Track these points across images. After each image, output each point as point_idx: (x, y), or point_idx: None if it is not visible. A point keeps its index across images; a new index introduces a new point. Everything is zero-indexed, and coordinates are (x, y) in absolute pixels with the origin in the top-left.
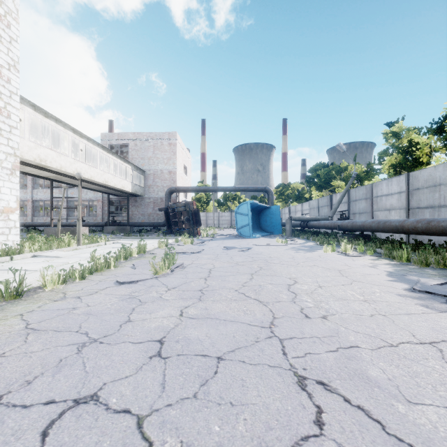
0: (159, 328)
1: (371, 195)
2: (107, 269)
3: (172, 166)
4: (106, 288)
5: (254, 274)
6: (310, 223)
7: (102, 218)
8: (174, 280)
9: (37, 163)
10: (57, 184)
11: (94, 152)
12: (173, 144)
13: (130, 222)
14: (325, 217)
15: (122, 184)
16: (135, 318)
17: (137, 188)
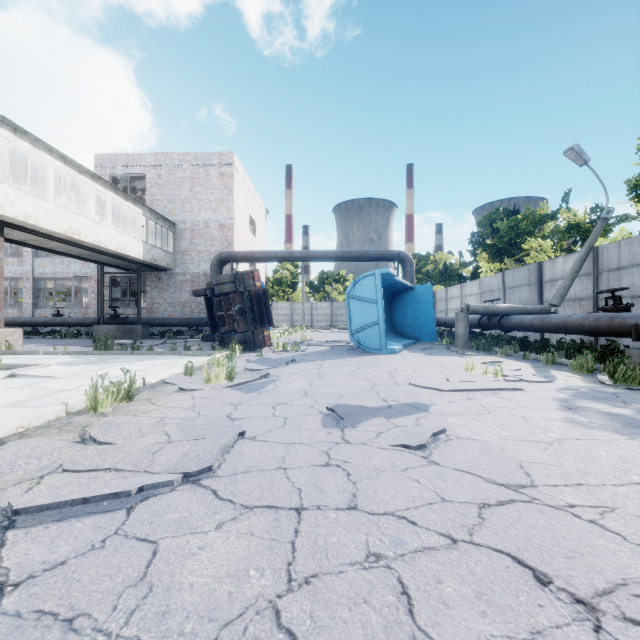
0: None
1: None
2: None
3: (226, 215)
4: None
5: None
6: (510, 319)
7: (97, 311)
8: None
9: None
10: None
11: (62, 177)
12: (228, 175)
13: (146, 318)
14: (541, 307)
15: (120, 243)
16: None
17: (159, 255)
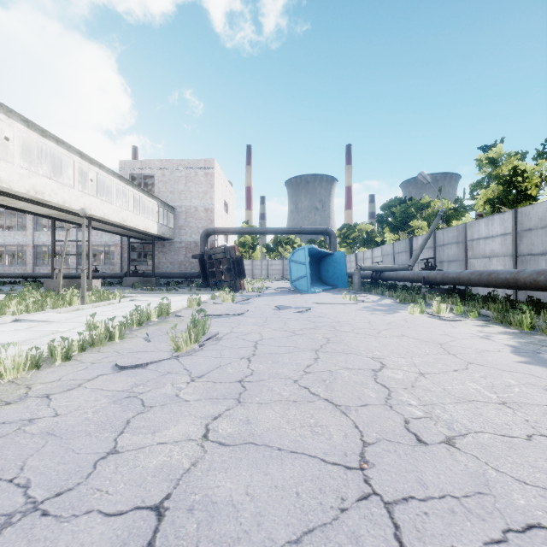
0: (162, 471)
1: (465, 238)
2: (109, 342)
3: (209, 202)
4: (97, 378)
5: (320, 350)
6: (385, 273)
7: (121, 268)
8: (203, 361)
9: (31, 196)
10: (66, 224)
11: (110, 184)
12: (210, 175)
13: (157, 272)
14: (403, 266)
15: (145, 225)
16: (126, 443)
17: (165, 230)
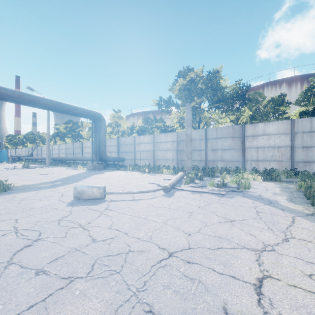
0: None
1: (41, 149)
2: None
3: None
4: None
5: None
6: (21, 157)
7: None
8: None
9: None
10: None
11: None
12: None
13: None
14: (27, 155)
15: None
16: None
17: None
